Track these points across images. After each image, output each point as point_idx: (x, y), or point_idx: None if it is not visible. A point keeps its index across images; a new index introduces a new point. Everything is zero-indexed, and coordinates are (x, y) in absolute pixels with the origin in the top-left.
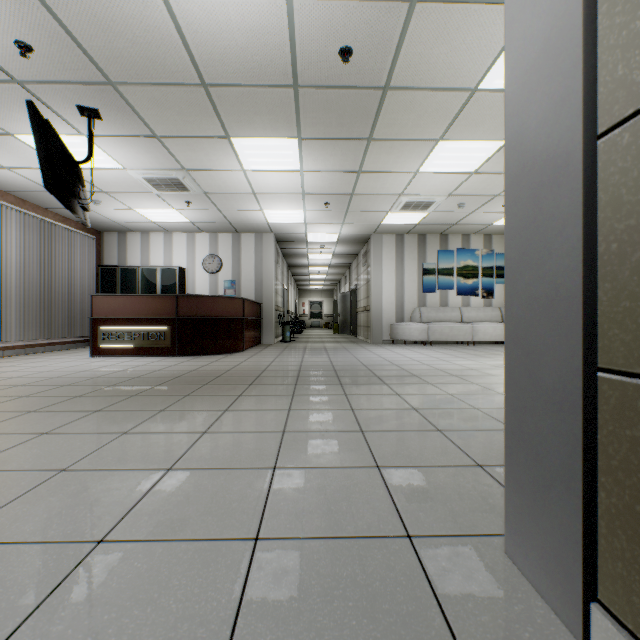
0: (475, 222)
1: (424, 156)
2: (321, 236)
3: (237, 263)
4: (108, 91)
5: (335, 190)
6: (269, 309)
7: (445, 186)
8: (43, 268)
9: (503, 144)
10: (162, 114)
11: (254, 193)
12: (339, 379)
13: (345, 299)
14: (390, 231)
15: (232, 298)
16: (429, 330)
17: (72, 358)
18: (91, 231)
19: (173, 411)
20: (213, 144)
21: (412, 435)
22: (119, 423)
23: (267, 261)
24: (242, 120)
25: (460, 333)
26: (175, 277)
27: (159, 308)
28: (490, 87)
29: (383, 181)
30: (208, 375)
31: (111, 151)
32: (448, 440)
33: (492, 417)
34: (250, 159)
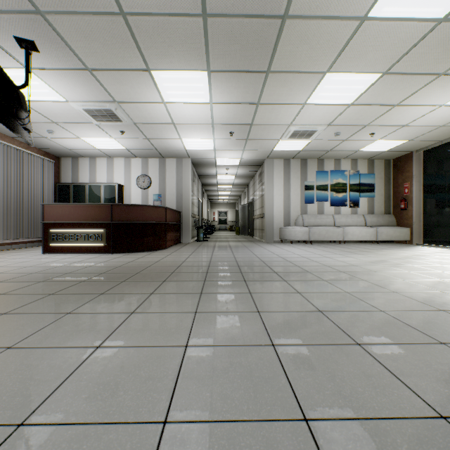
0: (346, 149)
1: (312, 88)
2: (227, 161)
3: (163, 181)
4: (38, 21)
5: (238, 121)
6: (187, 216)
7: (326, 117)
8: (9, 184)
9: (379, 76)
10: (90, 46)
11: (174, 123)
12: (243, 275)
13: (244, 209)
14: (279, 156)
15: (156, 207)
16: (310, 232)
17: (27, 255)
18: (51, 156)
19: (79, 314)
20: (137, 77)
21: (331, 352)
22: (13, 332)
23: (185, 179)
24: (159, 52)
25: (334, 234)
26: (115, 191)
27: (97, 215)
28: (378, 15)
29: (277, 112)
30: (130, 271)
31: (53, 84)
32: (376, 361)
33: (405, 323)
34: (168, 92)
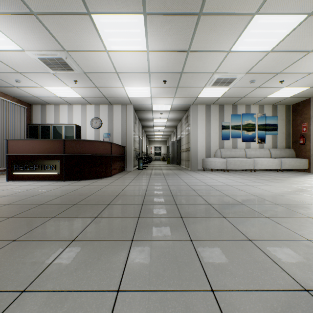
0: (256, 95)
1: (239, 33)
2: (160, 106)
3: (111, 122)
4: None
5: (170, 69)
6: (130, 150)
7: (246, 64)
8: None
9: (304, 18)
10: None
11: (117, 72)
12: (178, 209)
13: (174, 145)
14: (202, 103)
15: (103, 142)
16: (227, 162)
17: None
18: (24, 103)
19: None
20: (79, 22)
21: None
22: None
23: (128, 121)
24: None
25: (246, 164)
26: (73, 130)
27: (52, 148)
28: None
29: (204, 60)
30: (68, 202)
31: (6, 31)
32: None
33: None
34: (109, 39)
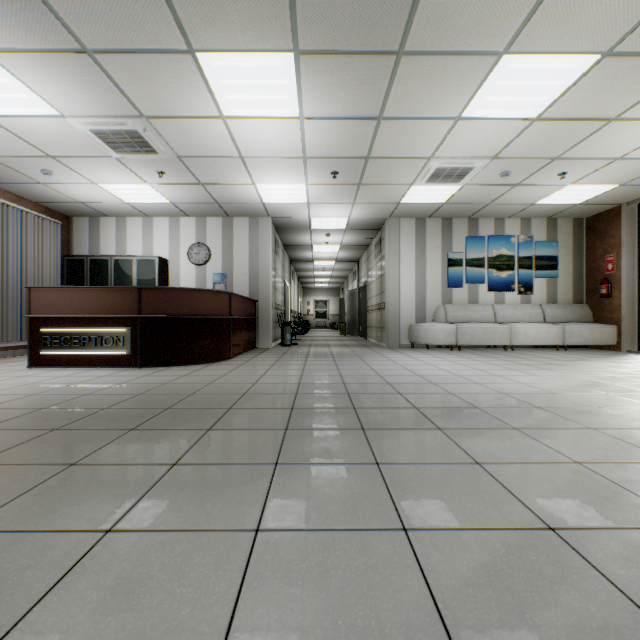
0: (515, 200)
1: (474, 87)
2: (327, 221)
3: (228, 253)
4: None
5: (346, 151)
6: (266, 307)
7: (491, 143)
8: None
9: (595, 61)
10: None
11: (241, 157)
12: (358, 415)
13: (353, 297)
14: (409, 214)
15: (214, 292)
16: (458, 332)
17: (2, 369)
18: (56, 215)
19: None
20: (172, 66)
21: None
22: None
23: (263, 250)
24: (207, 12)
25: (495, 336)
26: (154, 269)
27: (116, 304)
28: None
29: (410, 135)
30: (154, 404)
31: (33, 82)
32: None
33: None
34: (229, 96)
